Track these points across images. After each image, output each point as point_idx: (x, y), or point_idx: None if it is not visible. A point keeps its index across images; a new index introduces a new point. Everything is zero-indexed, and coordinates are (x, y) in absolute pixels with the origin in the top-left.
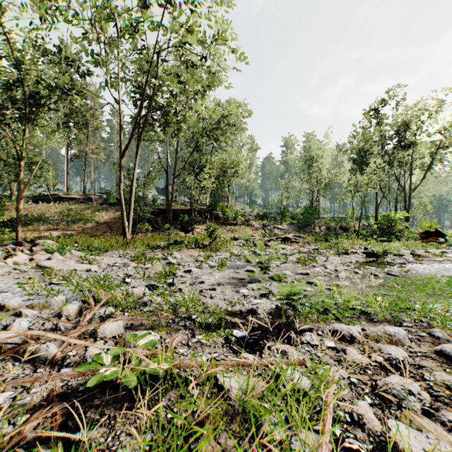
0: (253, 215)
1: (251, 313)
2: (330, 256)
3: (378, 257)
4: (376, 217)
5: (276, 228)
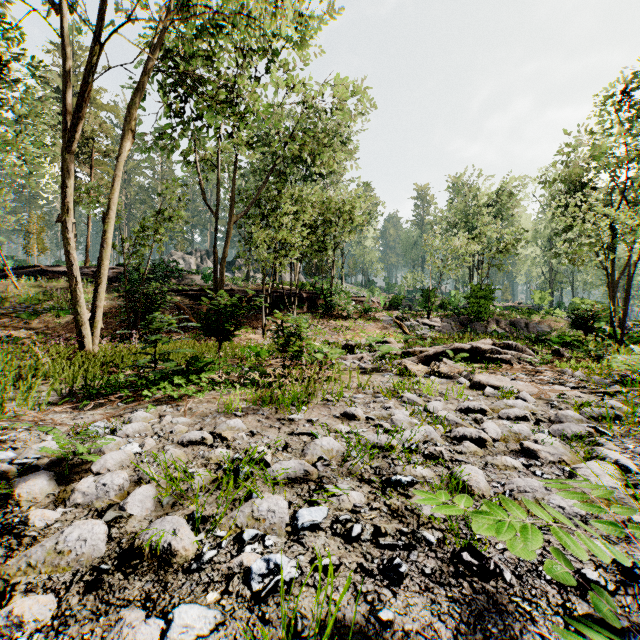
0: (375, 302)
1: None
2: None
3: None
4: (613, 303)
5: (421, 324)
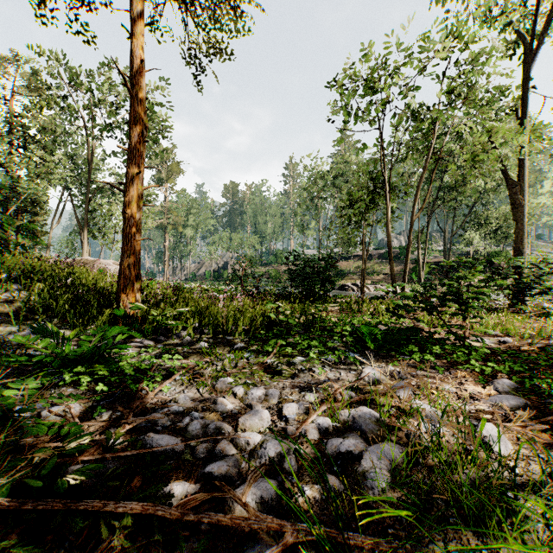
0: None
1: None
2: None
3: None
4: None
5: None
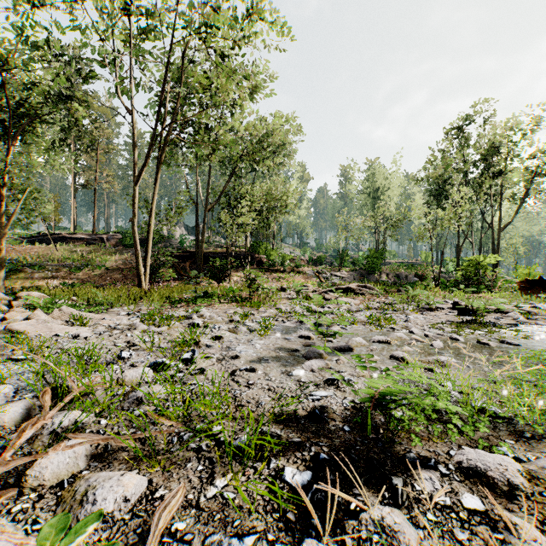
0: (304, 260)
1: (314, 419)
2: (411, 314)
3: (477, 315)
4: (458, 262)
5: (333, 276)
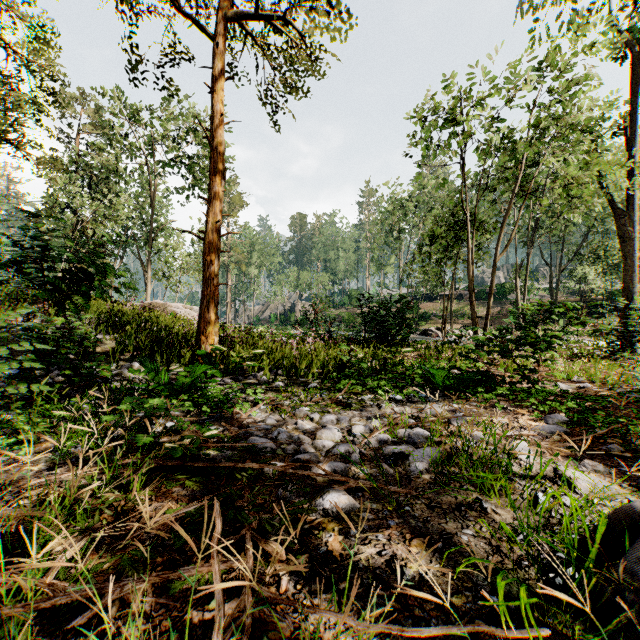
0: None
1: None
2: None
3: None
4: None
5: None
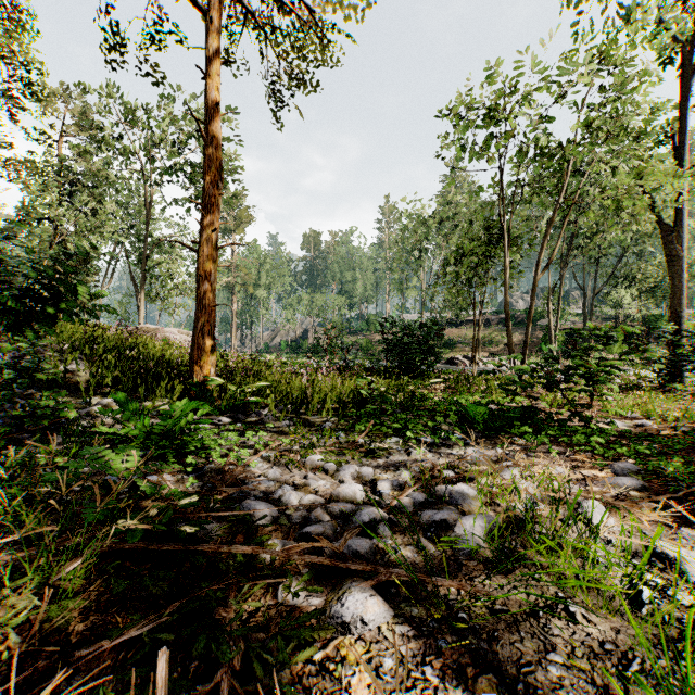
0: None
1: None
2: None
3: None
4: None
5: None
